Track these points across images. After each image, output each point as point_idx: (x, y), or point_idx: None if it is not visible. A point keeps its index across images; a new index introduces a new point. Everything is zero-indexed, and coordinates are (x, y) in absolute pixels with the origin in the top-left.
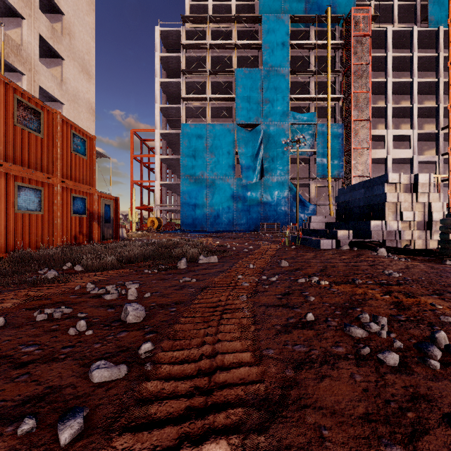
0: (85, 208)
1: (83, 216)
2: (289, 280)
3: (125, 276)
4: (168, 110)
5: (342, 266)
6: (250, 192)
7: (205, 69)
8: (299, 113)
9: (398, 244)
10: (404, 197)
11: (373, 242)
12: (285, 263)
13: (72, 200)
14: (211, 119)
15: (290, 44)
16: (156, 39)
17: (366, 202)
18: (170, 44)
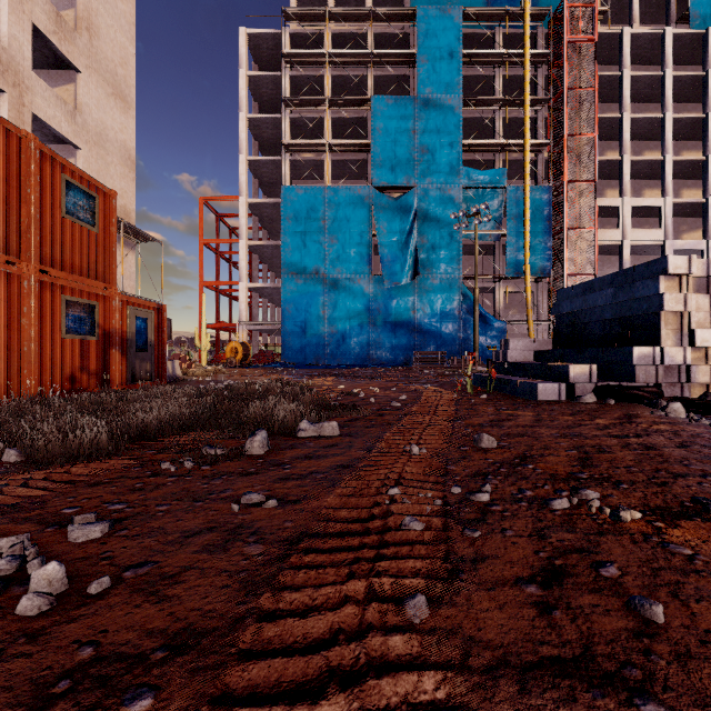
0: (94, 323)
1: (89, 339)
2: (523, 500)
3: (101, 485)
4: (260, 165)
5: (621, 449)
6: (396, 300)
7: (322, 97)
8: (477, 169)
9: (685, 391)
10: (697, 302)
11: (646, 389)
12: (489, 440)
13: (66, 308)
14: (331, 181)
15: (463, 55)
16: (240, 48)
17: (618, 312)
18: (265, 58)
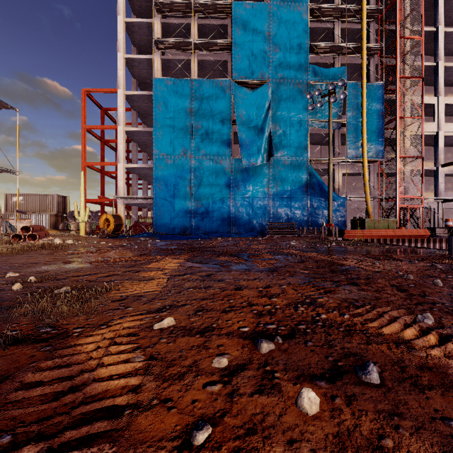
0: None
1: None
2: None
3: None
4: (137, 64)
5: None
6: (253, 178)
7: (188, 1)
8: (322, 67)
9: None
10: None
11: None
12: None
13: None
14: None
15: None
16: None
17: None
18: None
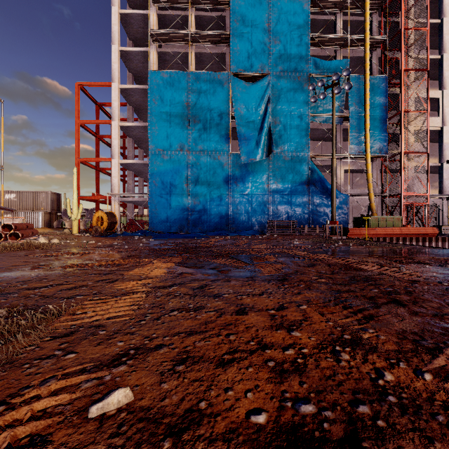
0: None
1: None
2: None
3: None
4: (132, 57)
5: None
6: (252, 174)
7: None
8: (323, 59)
9: None
10: None
11: None
12: None
13: None
14: None
15: None
16: None
17: None
18: None
